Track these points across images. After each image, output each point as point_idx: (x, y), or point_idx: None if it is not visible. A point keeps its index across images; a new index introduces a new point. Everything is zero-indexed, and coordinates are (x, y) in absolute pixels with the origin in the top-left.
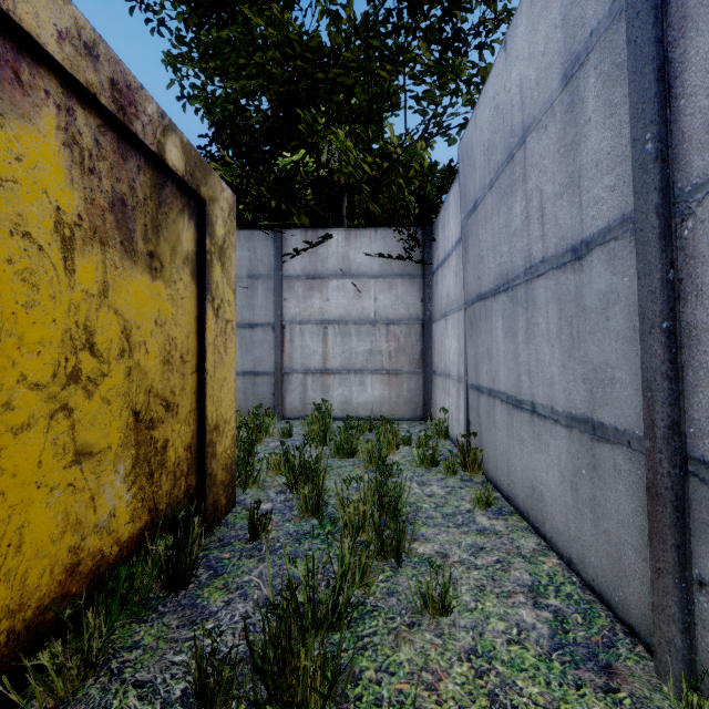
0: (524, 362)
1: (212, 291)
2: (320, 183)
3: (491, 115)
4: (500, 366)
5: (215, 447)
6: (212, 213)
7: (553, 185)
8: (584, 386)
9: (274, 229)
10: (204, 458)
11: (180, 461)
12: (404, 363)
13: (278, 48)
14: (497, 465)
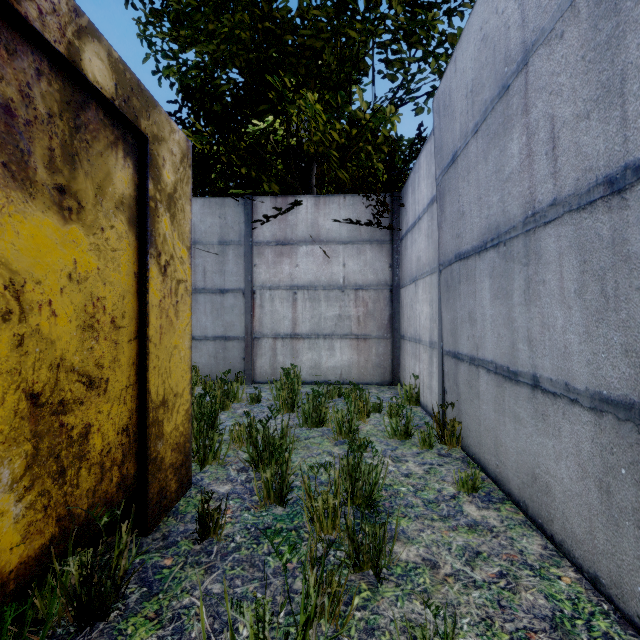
0: (522, 328)
1: (157, 245)
2: (290, 151)
3: (476, 50)
4: (486, 331)
5: (162, 425)
6: (157, 153)
7: (573, 105)
8: (626, 359)
9: (244, 196)
10: (146, 440)
11: (110, 448)
12: (373, 328)
13: (246, 9)
14: (481, 442)
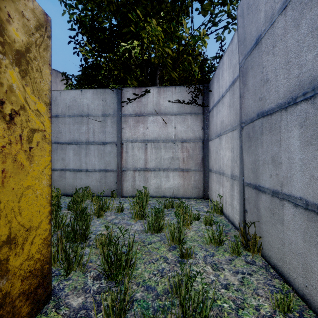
0: None
1: None
2: (143, 62)
3: None
4: (294, 172)
5: (5, 263)
6: None
7: None
8: None
9: (116, 88)
10: None
11: None
12: (192, 165)
13: None
14: (285, 259)
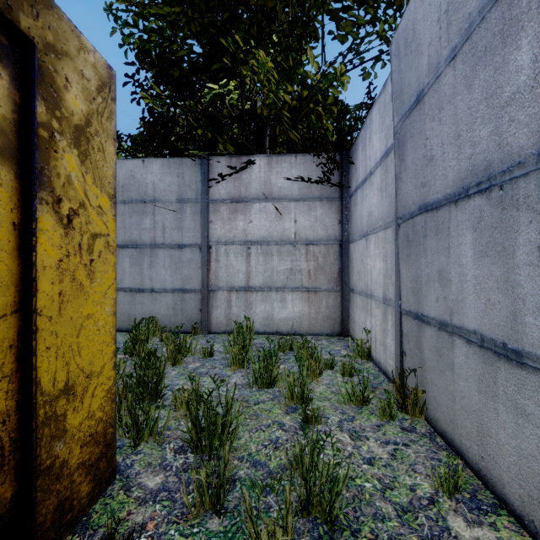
0: (533, 296)
1: (53, 188)
2: (244, 114)
3: None
4: (466, 295)
5: (63, 420)
6: (53, 69)
7: None
8: None
9: (201, 157)
10: (31, 448)
11: None
12: (323, 282)
13: None
14: (457, 422)
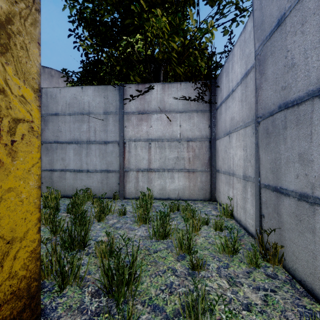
0: None
1: None
2: (147, 57)
3: None
4: None
5: None
6: None
7: None
8: None
9: (119, 84)
10: None
11: None
12: (198, 165)
13: None
14: (318, 275)
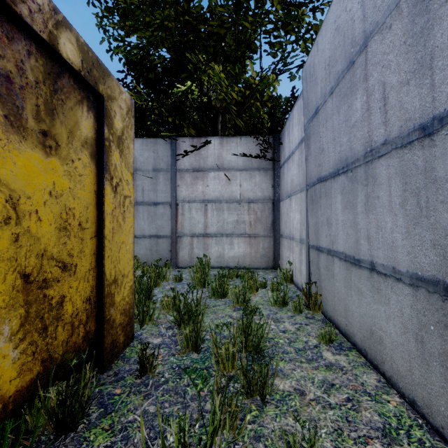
0: (363, 229)
1: (110, 172)
2: (202, 106)
3: (332, 36)
4: (338, 232)
5: (113, 297)
6: (110, 108)
7: (398, 75)
8: (434, 250)
9: (170, 138)
10: (102, 307)
11: (78, 312)
12: (260, 230)
13: (172, 7)
14: (335, 308)
